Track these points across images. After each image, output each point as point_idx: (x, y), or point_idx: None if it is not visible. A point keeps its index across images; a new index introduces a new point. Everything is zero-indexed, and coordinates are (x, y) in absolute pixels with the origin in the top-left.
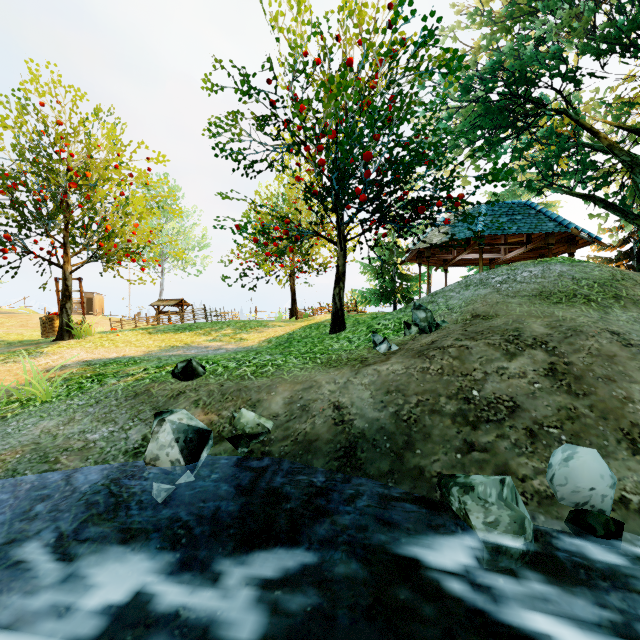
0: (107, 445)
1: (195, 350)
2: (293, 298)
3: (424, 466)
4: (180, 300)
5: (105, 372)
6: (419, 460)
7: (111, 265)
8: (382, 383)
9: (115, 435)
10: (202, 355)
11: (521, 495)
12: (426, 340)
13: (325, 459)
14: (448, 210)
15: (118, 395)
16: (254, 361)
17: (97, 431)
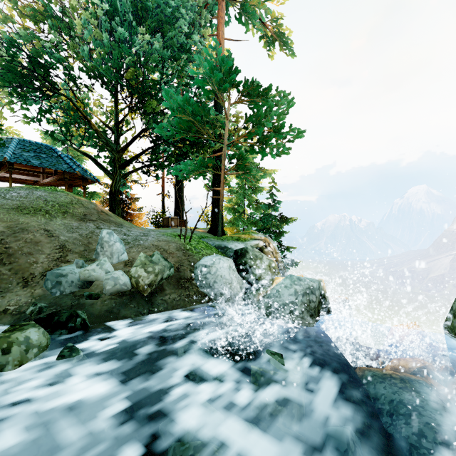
0: None
1: None
2: None
3: None
4: None
5: None
6: None
7: None
8: None
9: None
10: None
11: None
12: None
13: None
14: None
15: None
16: None
17: None
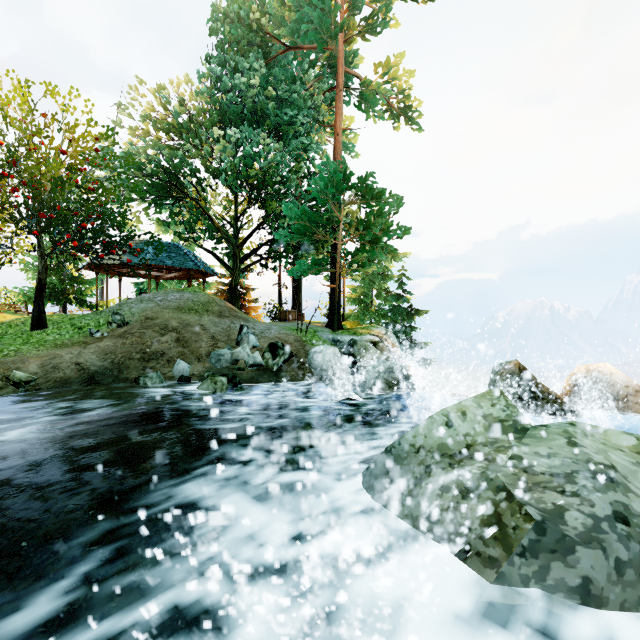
0: None
1: None
2: None
3: (128, 377)
4: None
5: None
6: (126, 375)
7: None
8: (102, 351)
9: None
10: None
11: (164, 378)
12: (122, 331)
13: (79, 384)
14: (130, 253)
15: None
16: None
17: None
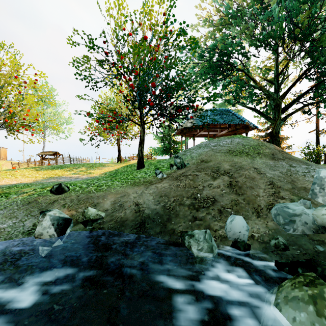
0: (12, 230)
1: (64, 179)
2: (119, 151)
3: (175, 228)
4: (55, 152)
5: (9, 191)
6: (173, 226)
7: (12, 132)
8: (158, 192)
9: (16, 224)
10: (68, 181)
11: (214, 237)
12: (180, 172)
13: (130, 229)
14: (192, 111)
15: (18, 203)
16: (96, 184)
17: (5, 223)
